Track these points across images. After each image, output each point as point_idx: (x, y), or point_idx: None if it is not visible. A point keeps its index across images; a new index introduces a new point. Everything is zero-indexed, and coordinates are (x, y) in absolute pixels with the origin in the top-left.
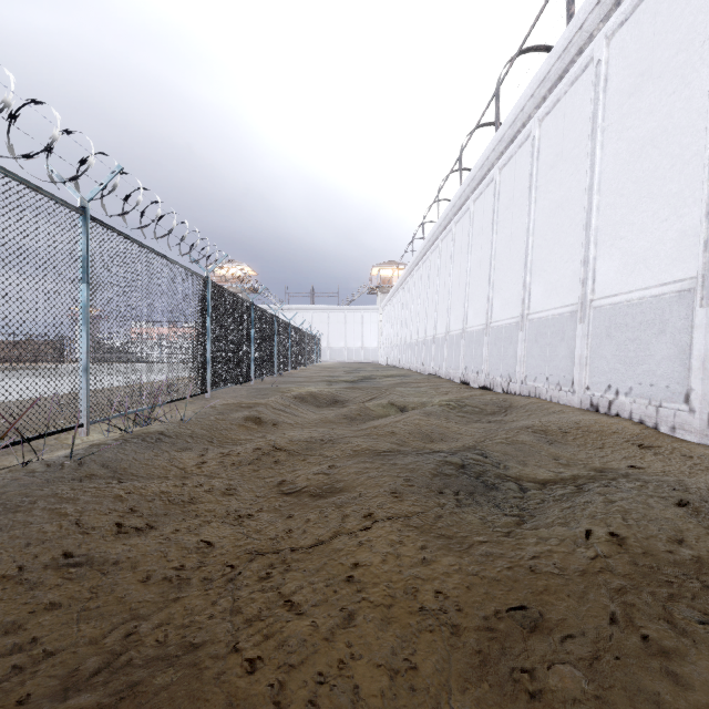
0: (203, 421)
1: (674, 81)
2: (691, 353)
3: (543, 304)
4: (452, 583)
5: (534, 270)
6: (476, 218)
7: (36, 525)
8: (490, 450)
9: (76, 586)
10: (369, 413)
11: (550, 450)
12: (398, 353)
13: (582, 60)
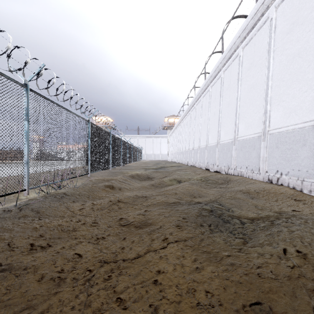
0: (85, 187)
1: (309, 25)
2: None
3: (244, 132)
4: (214, 285)
5: (240, 117)
6: (212, 94)
7: None
8: (224, 202)
9: None
10: (164, 183)
11: (252, 202)
12: (176, 156)
13: (263, 18)
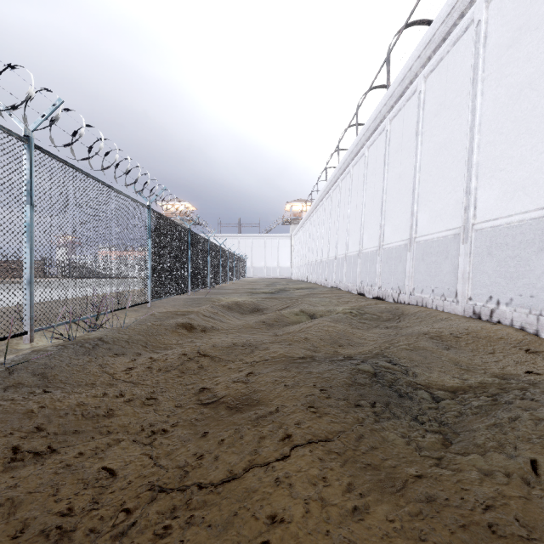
0: (140, 327)
1: None
2: None
3: (428, 228)
4: None
5: (420, 201)
6: (370, 161)
7: None
8: (396, 356)
9: None
10: (284, 320)
11: (449, 355)
12: (306, 271)
13: (463, 22)
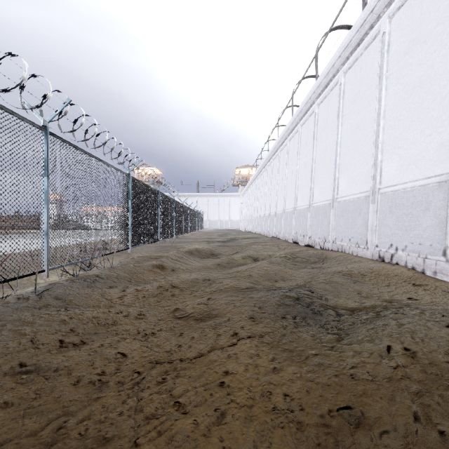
0: (125, 268)
1: (434, 44)
2: (447, 223)
3: (347, 191)
4: (296, 387)
5: (341, 170)
6: (303, 137)
7: (2, 342)
8: (315, 287)
9: (26, 389)
10: (234, 262)
11: (354, 287)
12: (252, 224)
13: (372, 32)
